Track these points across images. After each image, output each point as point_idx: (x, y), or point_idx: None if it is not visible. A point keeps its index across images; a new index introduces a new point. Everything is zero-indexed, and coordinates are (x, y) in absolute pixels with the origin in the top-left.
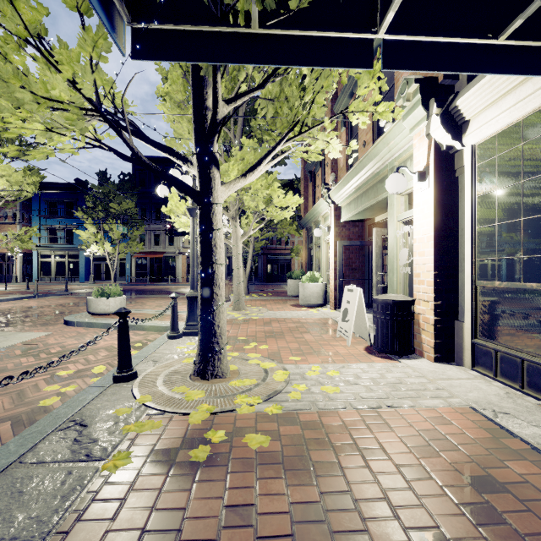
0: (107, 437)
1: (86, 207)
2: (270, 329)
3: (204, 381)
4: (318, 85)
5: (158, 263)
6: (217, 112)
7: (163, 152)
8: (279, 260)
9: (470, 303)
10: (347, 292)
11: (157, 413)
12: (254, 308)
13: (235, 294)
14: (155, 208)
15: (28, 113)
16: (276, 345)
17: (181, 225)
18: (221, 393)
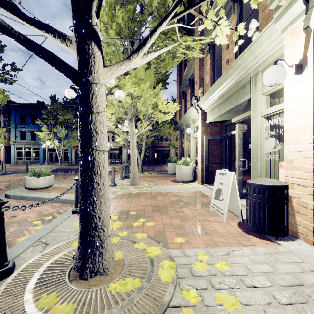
0: None
1: (44, 118)
2: (156, 202)
3: (82, 282)
4: None
5: None
6: None
7: (40, 29)
8: (162, 151)
9: None
10: (219, 175)
11: None
12: (145, 183)
13: (131, 174)
14: None
15: None
16: (161, 220)
17: None
18: (94, 310)
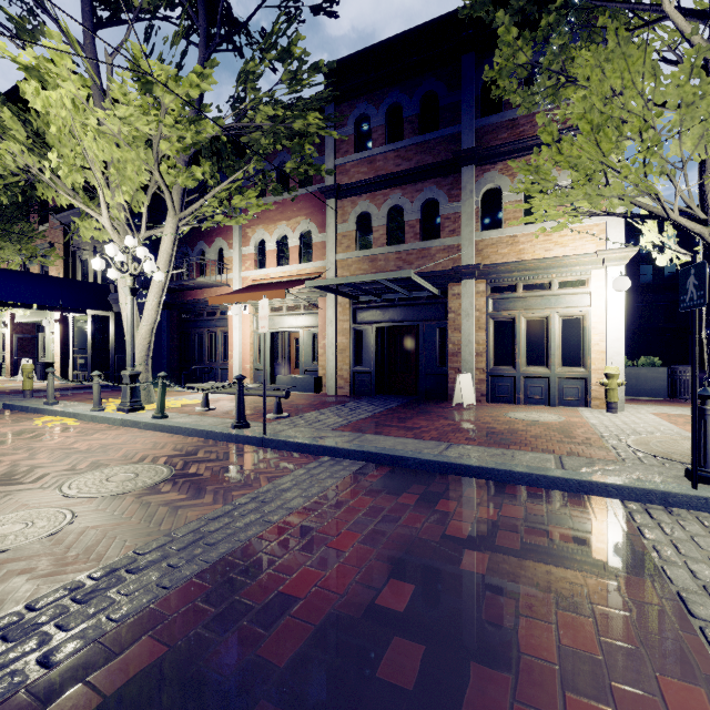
0: None
1: None
2: None
3: None
4: None
5: None
6: None
7: None
8: None
9: (72, 362)
10: (24, 362)
11: None
12: None
13: None
14: None
15: None
16: None
17: None
18: None
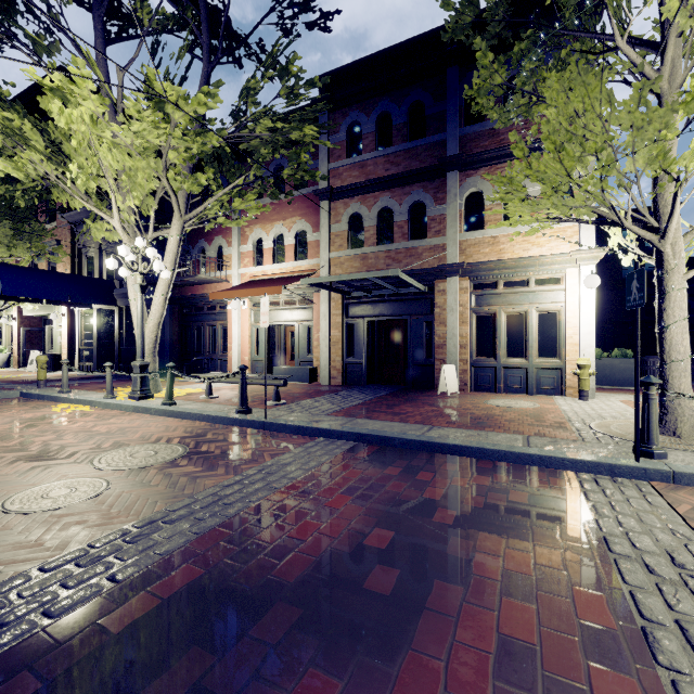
0: None
1: None
2: None
3: None
4: None
5: None
6: None
7: None
8: None
9: (79, 354)
10: (33, 353)
11: None
12: None
13: None
14: None
15: None
16: None
17: None
18: None
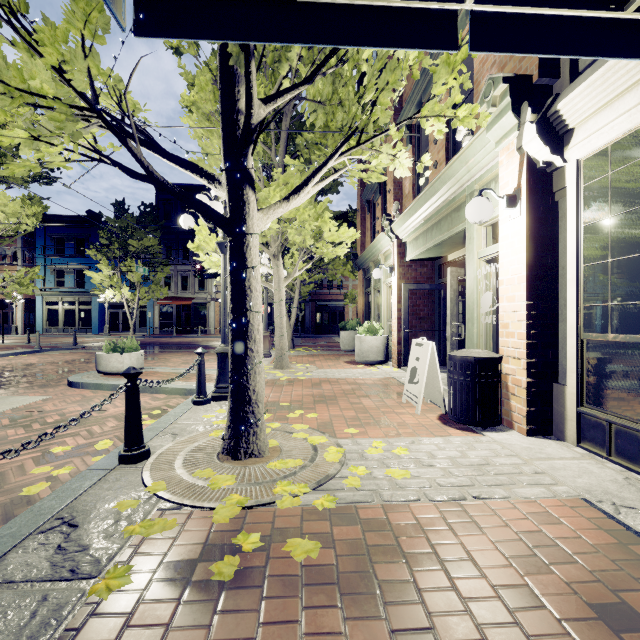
0: (102, 543)
1: (100, 244)
2: (319, 392)
3: (236, 462)
4: (382, 81)
5: (186, 311)
6: (252, 114)
7: (183, 168)
8: (330, 308)
9: (574, 362)
10: (415, 347)
11: (172, 508)
12: (301, 366)
13: (277, 349)
14: (183, 245)
15: (7, 116)
16: (328, 413)
17: (211, 264)
18: (256, 479)
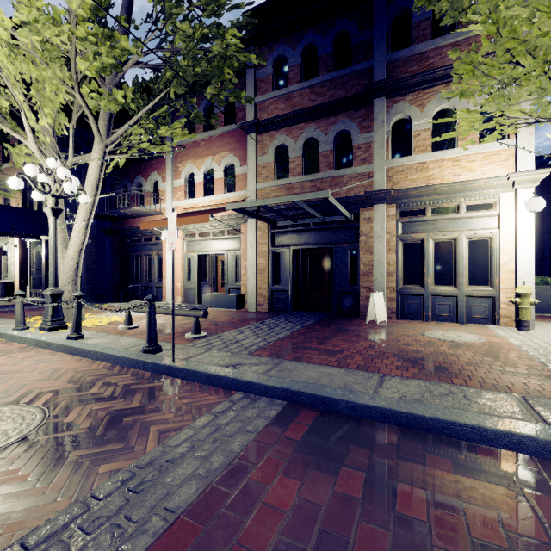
0: None
1: None
2: None
3: None
4: None
5: None
6: None
7: None
8: None
9: (30, 281)
10: None
11: None
12: None
13: None
14: None
15: None
16: None
17: None
18: None
